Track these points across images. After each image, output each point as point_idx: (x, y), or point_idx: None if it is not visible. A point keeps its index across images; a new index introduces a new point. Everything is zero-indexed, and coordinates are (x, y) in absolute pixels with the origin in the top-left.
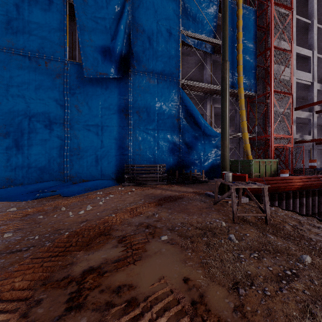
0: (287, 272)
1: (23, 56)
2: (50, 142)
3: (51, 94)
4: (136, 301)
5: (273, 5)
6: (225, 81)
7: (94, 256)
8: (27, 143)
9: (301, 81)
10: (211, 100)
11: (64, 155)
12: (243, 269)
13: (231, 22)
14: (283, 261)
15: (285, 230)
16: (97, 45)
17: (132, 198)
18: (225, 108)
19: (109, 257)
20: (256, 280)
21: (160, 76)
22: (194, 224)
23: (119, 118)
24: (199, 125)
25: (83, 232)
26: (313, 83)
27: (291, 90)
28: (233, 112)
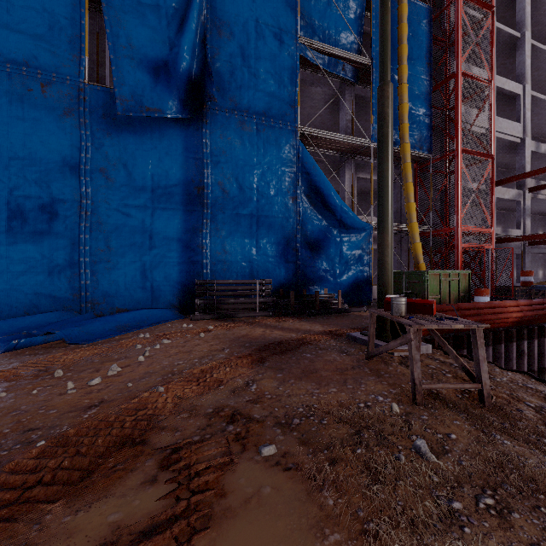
0: None
1: None
2: (51, 237)
3: (53, 147)
4: None
5: None
6: (385, 120)
7: (90, 517)
8: (7, 239)
9: (505, 136)
10: (353, 166)
11: (79, 263)
12: None
13: None
14: None
15: (526, 420)
16: (143, 55)
17: (206, 346)
18: (385, 173)
19: (128, 520)
20: None
21: (261, 119)
22: (333, 409)
23: (187, 194)
24: (332, 209)
25: (80, 438)
26: (525, 140)
27: (490, 150)
28: None
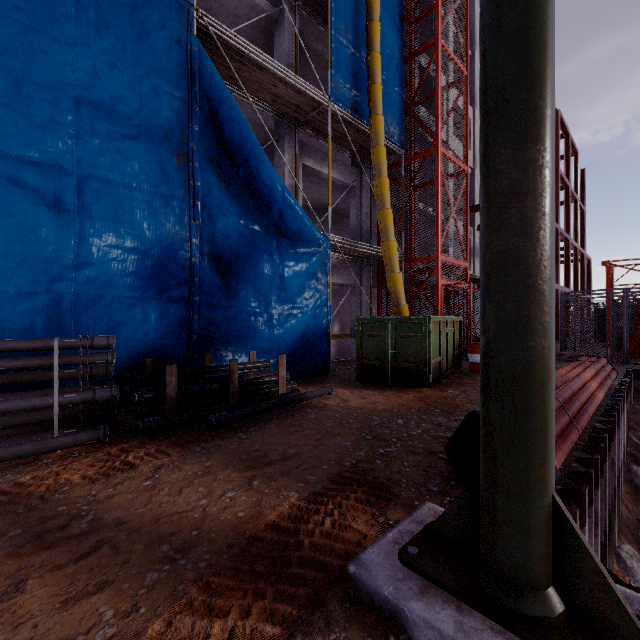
0: None
1: None
2: None
3: None
4: None
5: None
6: None
7: None
8: None
9: None
10: (297, 142)
11: None
12: None
13: None
14: None
15: None
16: None
17: None
18: None
19: None
20: None
21: None
22: None
23: None
24: (265, 195)
25: None
26: (474, 171)
27: (466, 160)
28: (340, 201)
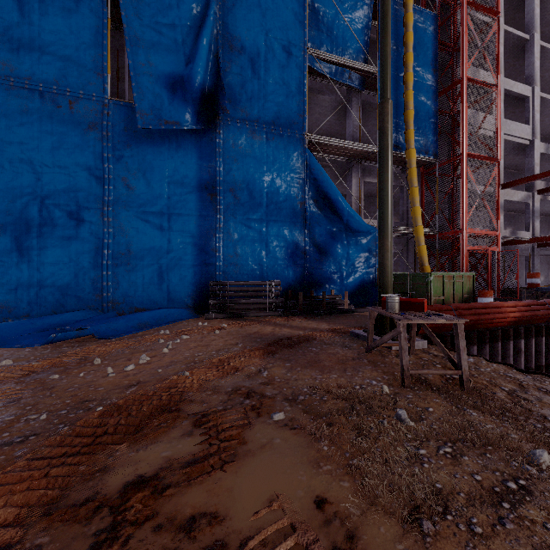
0: (510, 484)
1: (31, 91)
2: (77, 241)
3: (79, 158)
4: (224, 548)
5: (466, 7)
6: (385, 134)
7: (148, 453)
8: (38, 244)
9: (513, 138)
10: (360, 171)
11: (102, 265)
12: (426, 479)
13: (394, 36)
14: (499, 463)
15: (496, 400)
16: (161, 72)
17: (222, 341)
18: (385, 183)
19: (176, 455)
20: (454, 502)
21: (271, 128)
22: (333, 389)
23: (201, 200)
24: (339, 213)
25: (129, 406)
26: (534, 142)
27: (496, 154)
28: (396, 192)
